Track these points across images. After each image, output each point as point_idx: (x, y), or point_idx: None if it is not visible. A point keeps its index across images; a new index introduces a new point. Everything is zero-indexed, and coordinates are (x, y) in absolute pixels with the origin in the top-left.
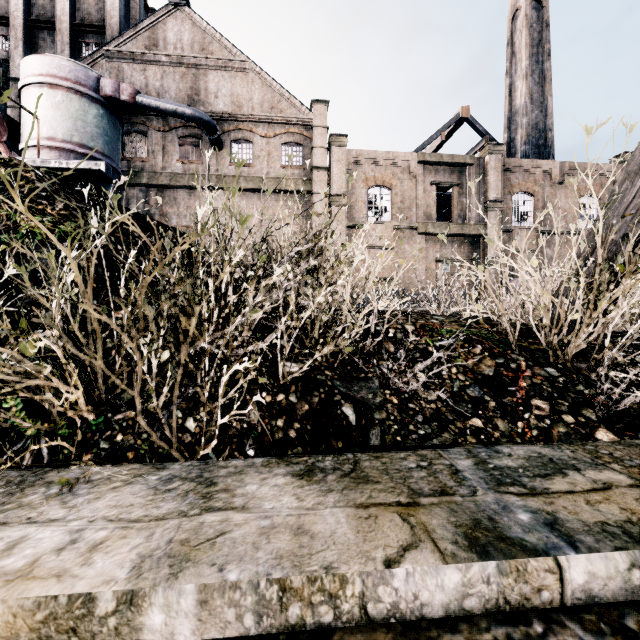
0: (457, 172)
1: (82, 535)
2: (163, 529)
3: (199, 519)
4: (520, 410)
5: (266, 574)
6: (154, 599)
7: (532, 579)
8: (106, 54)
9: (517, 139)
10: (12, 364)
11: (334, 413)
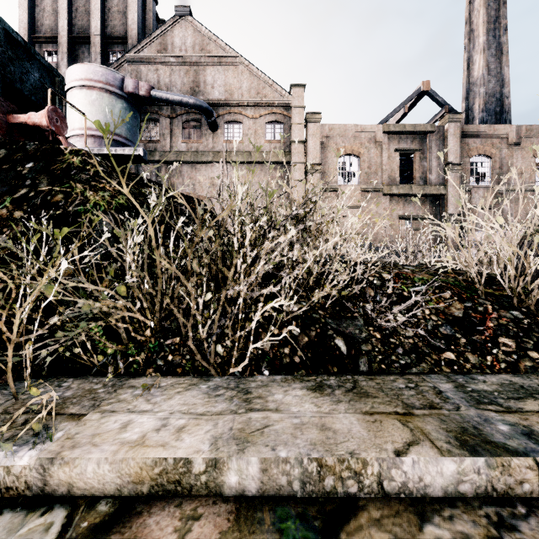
0: (419, 139)
1: (169, 421)
2: (223, 421)
3: (247, 416)
4: (488, 346)
5: (307, 454)
6: (231, 465)
7: (515, 473)
8: (128, 59)
9: (475, 107)
10: (113, 301)
11: (328, 344)
